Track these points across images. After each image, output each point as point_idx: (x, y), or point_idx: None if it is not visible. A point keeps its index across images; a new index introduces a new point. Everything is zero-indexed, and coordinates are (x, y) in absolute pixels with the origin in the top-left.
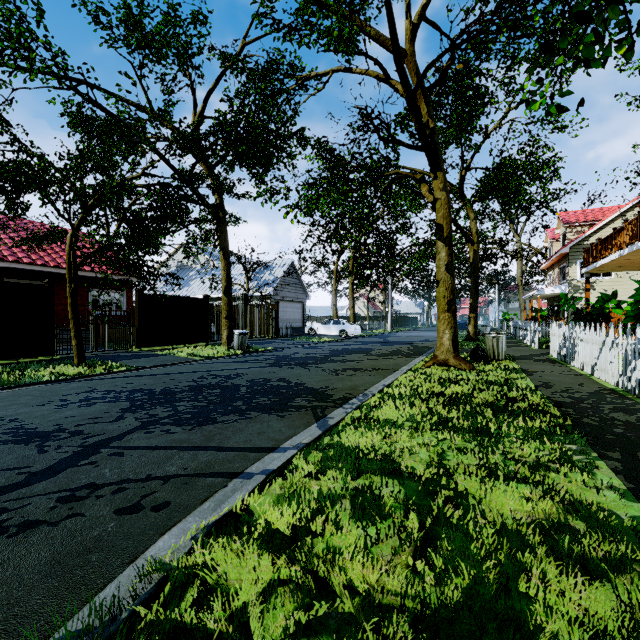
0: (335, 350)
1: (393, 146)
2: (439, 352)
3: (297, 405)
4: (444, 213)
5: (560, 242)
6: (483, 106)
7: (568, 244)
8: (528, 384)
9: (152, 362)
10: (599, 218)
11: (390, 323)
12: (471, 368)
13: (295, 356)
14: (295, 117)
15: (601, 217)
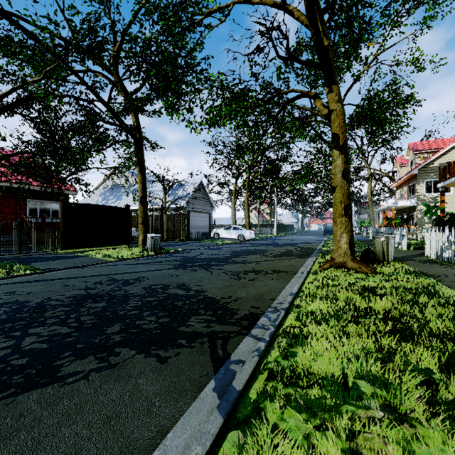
0: (235, 251)
1: (284, 79)
2: (336, 255)
3: (190, 332)
4: (340, 123)
5: (409, 166)
6: (367, 34)
7: (417, 167)
8: (454, 293)
9: (64, 264)
10: (441, 146)
11: (276, 229)
12: (373, 271)
13: (200, 257)
14: (200, 45)
15: (443, 146)
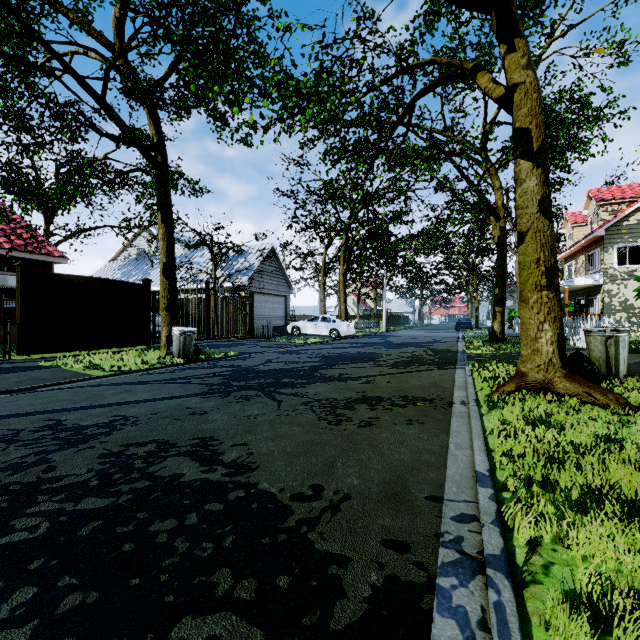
0: (326, 356)
1: None
2: (529, 366)
3: None
4: (532, 107)
5: (588, 225)
6: None
7: (604, 225)
8: None
9: None
10: None
11: (385, 321)
12: (625, 404)
13: (264, 368)
14: None
15: None
